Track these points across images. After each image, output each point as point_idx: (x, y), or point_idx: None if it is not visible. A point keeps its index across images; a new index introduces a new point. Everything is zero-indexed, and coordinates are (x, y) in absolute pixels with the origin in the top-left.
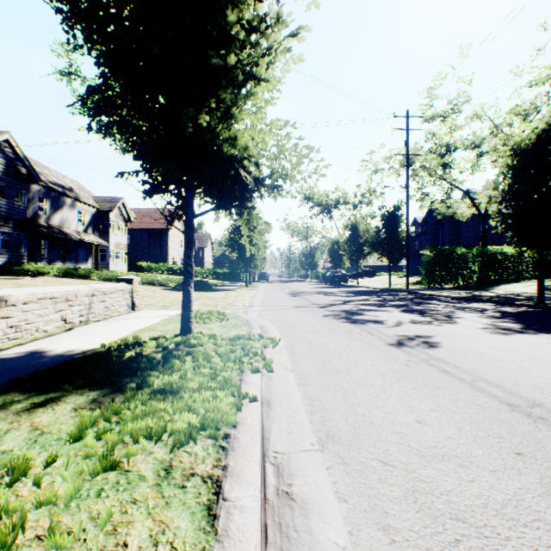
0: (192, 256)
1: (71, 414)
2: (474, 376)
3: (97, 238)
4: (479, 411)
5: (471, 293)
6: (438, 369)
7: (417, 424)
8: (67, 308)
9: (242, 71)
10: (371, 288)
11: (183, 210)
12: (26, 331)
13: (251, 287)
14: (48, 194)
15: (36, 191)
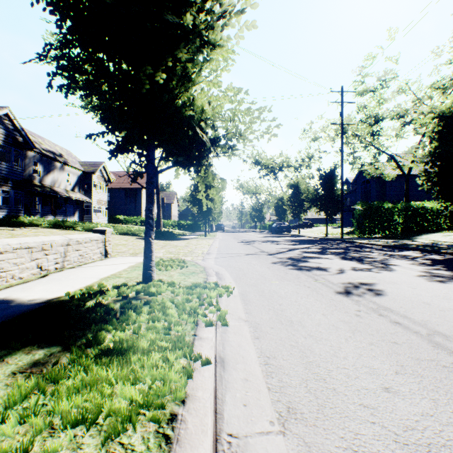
0: (153, 210)
1: (7, 381)
2: (429, 329)
3: (82, 196)
4: (450, 376)
5: (398, 241)
6: (390, 321)
7: (387, 394)
8: (43, 257)
9: (198, 35)
10: (311, 237)
11: (146, 168)
12: (1, 279)
13: (210, 237)
14: (41, 159)
15: (31, 157)
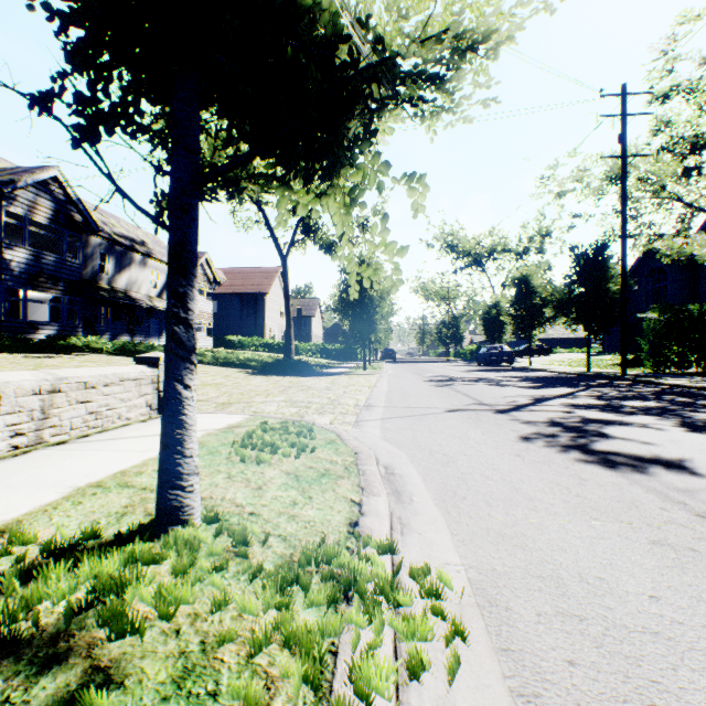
0: (188, 296)
1: None
2: None
3: None
4: None
5: None
6: None
7: None
8: None
9: None
10: (556, 373)
11: None
12: None
13: (371, 370)
14: (112, 248)
15: (96, 245)
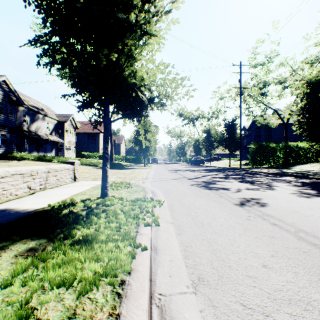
0: (108, 148)
1: (12, 260)
2: (296, 228)
3: (58, 138)
4: (307, 258)
5: (279, 170)
6: (270, 223)
7: (264, 269)
8: (31, 180)
9: (139, 27)
10: (218, 167)
11: (103, 118)
12: (3, 195)
13: (147, 167)
14: (29, 112)
15: (22, 110)
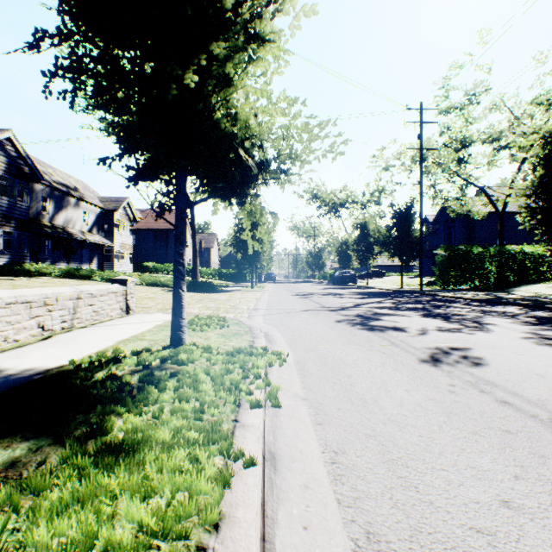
0: (184, 254)
1: None
2: (551, 412)
3: (102, 239)
4: None
5: (491, 294)
6: (496, 400)
7: (507, 511)
8: (45, 313)
9: (242, 26)
10: (382, 289)
11: (175, 200)
12: None
13: (257, 288)
14: (52, 193)
15: (40, 190)
